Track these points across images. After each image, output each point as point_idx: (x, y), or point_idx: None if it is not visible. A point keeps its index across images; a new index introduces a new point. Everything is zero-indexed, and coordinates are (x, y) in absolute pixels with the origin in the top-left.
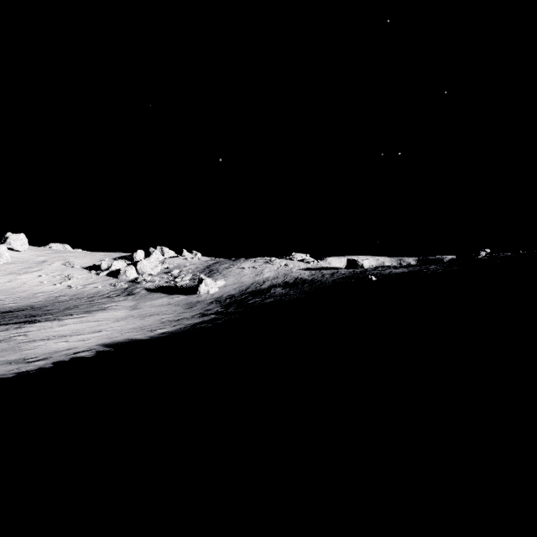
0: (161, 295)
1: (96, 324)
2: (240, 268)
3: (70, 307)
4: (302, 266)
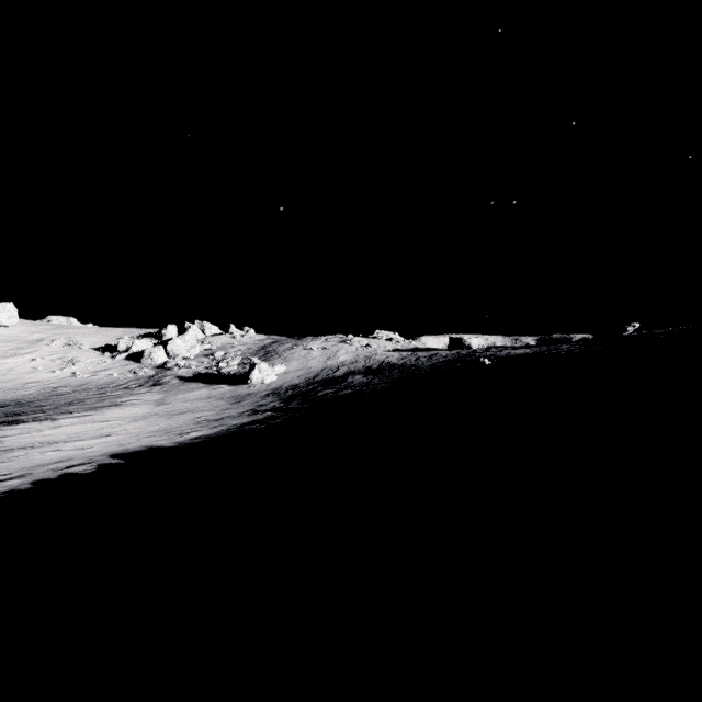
0: (199, 386)
1: (103, 425)
2: (306, 350)
3: (71, 402)
4: (389, 346)
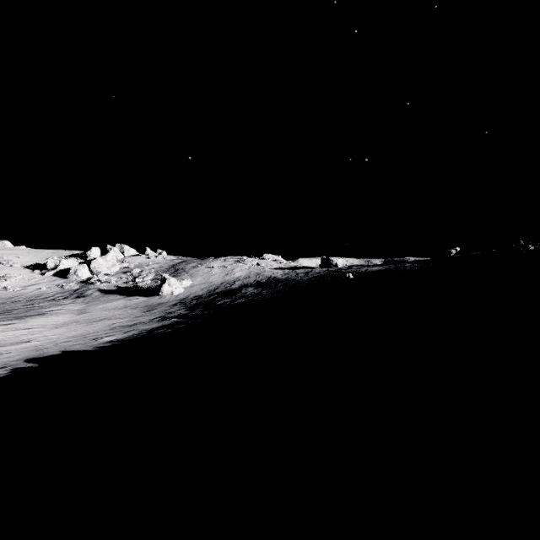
0: (117, 297)
1: (25, 332)
2: (209, 268)
3: None
4: (275, 265)
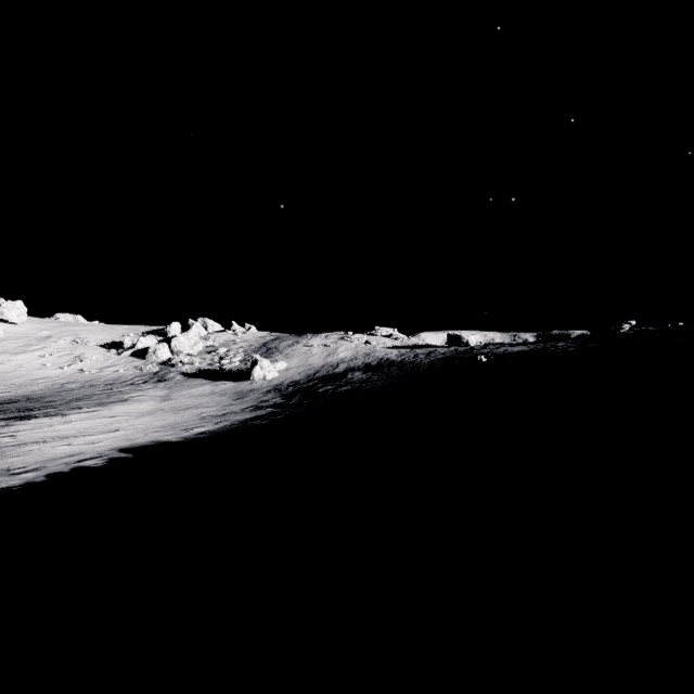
0: (202, 382)
1: (111, 420)
2: (307, 346)
3: (79, 398)
4: (388, 343)
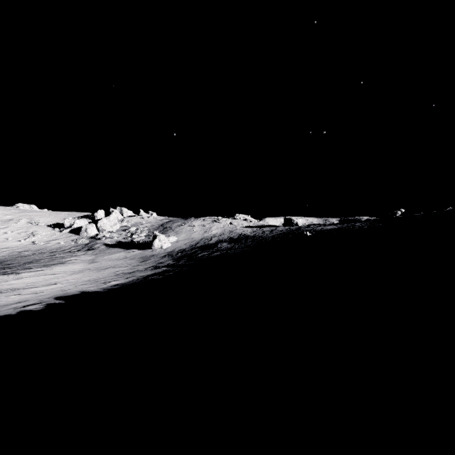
0: (119, 250)
1: (52, 277)
2: (191, 226)
3: (30, 261)
4: (245, 224)
